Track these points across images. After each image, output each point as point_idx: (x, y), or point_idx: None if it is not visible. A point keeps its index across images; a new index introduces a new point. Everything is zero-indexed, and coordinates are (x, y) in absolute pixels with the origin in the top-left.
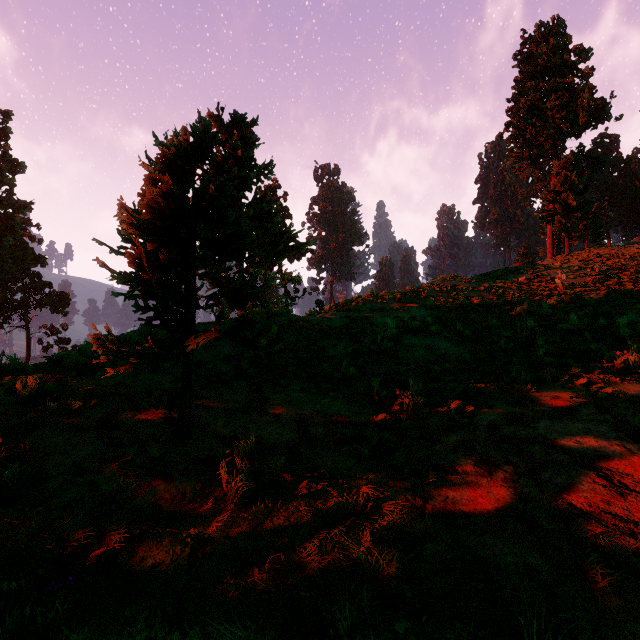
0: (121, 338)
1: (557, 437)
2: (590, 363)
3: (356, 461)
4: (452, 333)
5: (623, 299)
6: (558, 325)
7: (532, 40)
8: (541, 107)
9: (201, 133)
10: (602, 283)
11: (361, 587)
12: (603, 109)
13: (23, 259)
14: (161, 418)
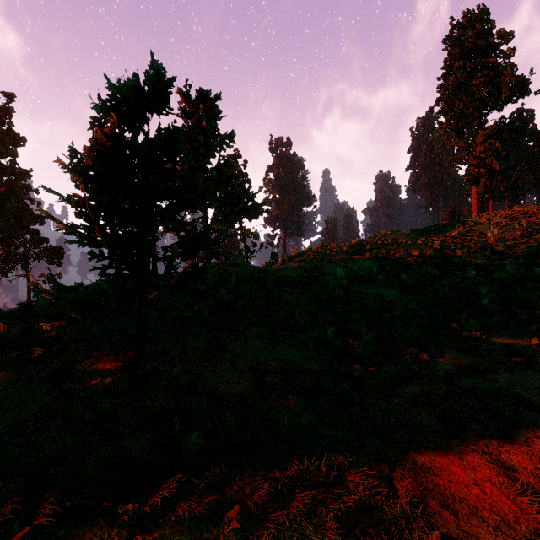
0: (91, 287)
1: (521, 391)
2: (534, 311)
3: (313, 415)
4: (397, 282)
5: None
6: (495, 275)
7: (460, 26)
8: (468, 84)
9: (154, 78)
10: (529, 237)
11: None
12: (523, 85)
13: (24, 218)
14: (119, 367)
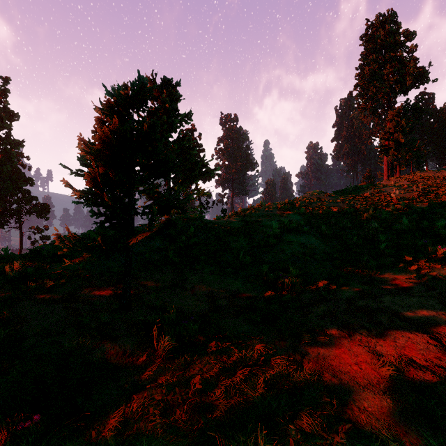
0: (83, 236)
1: (398, 308)
2: (419, 254)
3: (251, 325)
4: (318, 232)
5: (440, 208)
6: (394, 226)
7: (373, 26)
8: (380, 73)
9: (138, 86)
10: (424, 197)
11: (256, 425)
12: (423, 74)
13: (17, 180)
14: (110, 293)
